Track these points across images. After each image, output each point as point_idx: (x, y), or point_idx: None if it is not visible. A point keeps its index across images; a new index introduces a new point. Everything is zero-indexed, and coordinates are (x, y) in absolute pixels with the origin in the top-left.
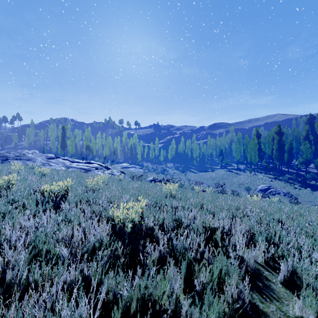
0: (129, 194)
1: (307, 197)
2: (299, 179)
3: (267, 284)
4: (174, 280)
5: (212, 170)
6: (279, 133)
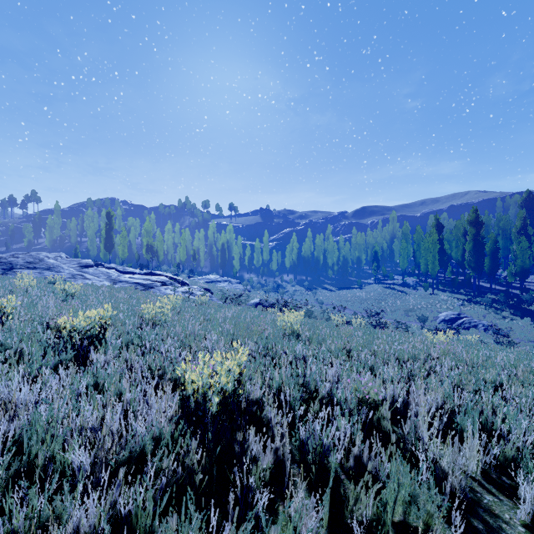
0: (218, 331)
1: (525, 332)
2: (511, 302)
3: (494, 527)
4: (307, 529)
5: (360, 286)
6: (476, 224)
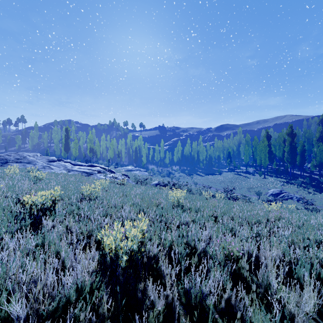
0: (131, 203)
1: (322, 202)
2: (313, 183)
3: None
4: None
5: (219, 173)
6: (292, 135)
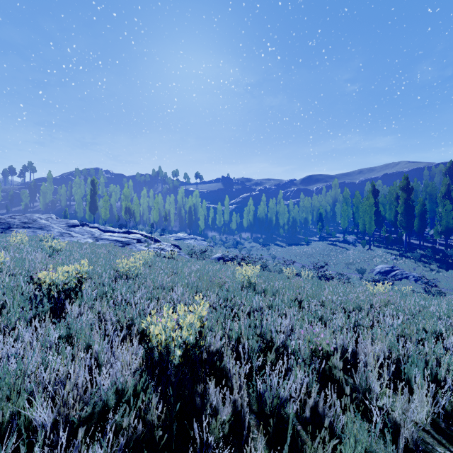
0: (184, 283)
1: (450, 283)
2: (437, 257)
3: None
4: None
5: (307, 243)
6: (407, 189)
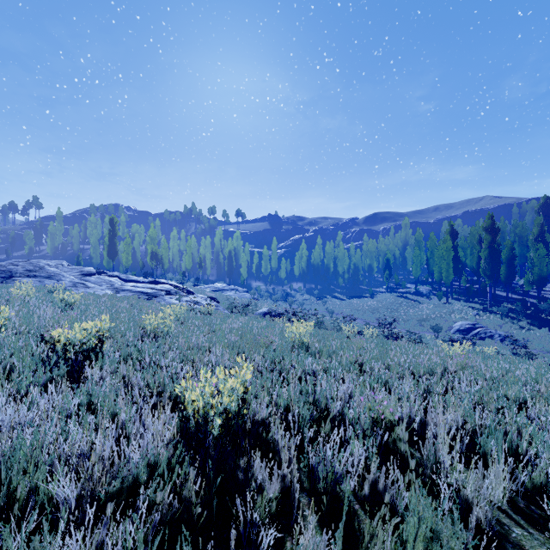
0: (224, 343)
1: (543, 343)
2: (528, 311)
3: None
4: None
5: (371, 295)
6: (492, 230)
